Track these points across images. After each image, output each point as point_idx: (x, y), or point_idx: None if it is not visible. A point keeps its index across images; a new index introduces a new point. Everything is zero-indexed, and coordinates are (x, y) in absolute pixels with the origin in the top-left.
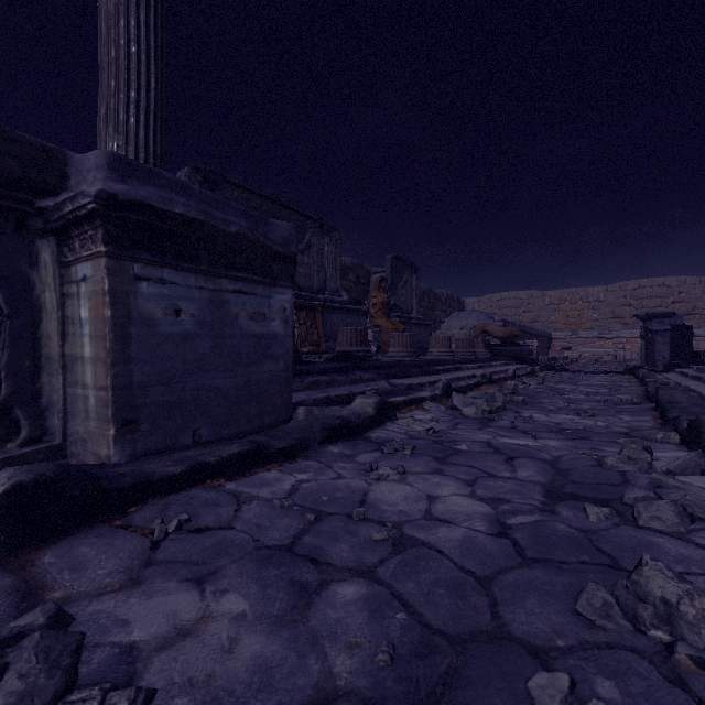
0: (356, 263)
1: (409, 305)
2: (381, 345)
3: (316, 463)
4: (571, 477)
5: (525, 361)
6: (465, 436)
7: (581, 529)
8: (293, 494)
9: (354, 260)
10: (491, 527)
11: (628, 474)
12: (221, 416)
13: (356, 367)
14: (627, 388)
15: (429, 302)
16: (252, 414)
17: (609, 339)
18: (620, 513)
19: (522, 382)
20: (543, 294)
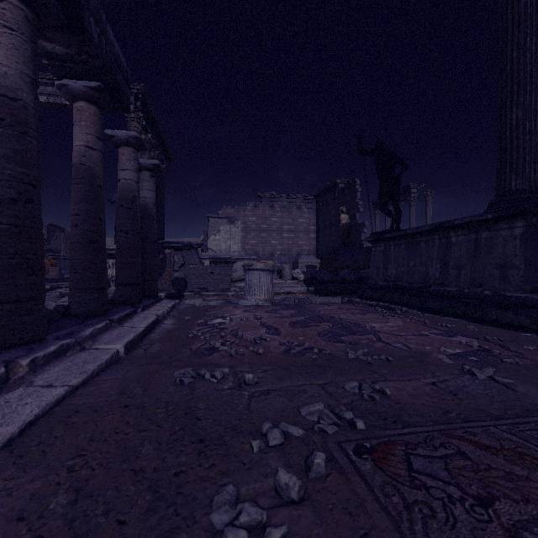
0: None
1: (59, 249)
2: None
3: None
4: None
5: None
6: None
7: None
8: None
9: None
10: None
11: None
12: None
13: None
14: None
15: None
16: None
17: None
18: None
19: None
20: None
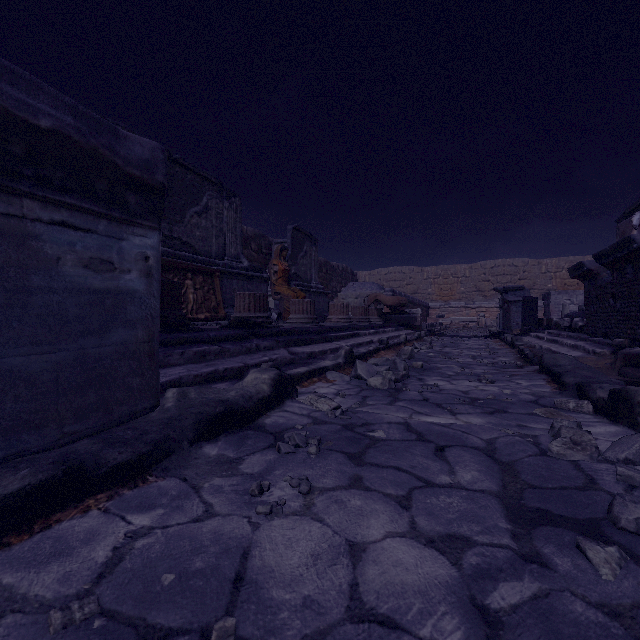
0: (258, 233)
1: (309, 275)
2: (282, 312)
3: (177, 482)
4: (522, 476)
5: (412, 327)
6: (378, 416)
7: (606, 607)
8: (108, 574)
9: (256, 230)
10: (470, 626)
11: (583, 466)
12: (24, 416)
13: (253, 334)
14: (502, 351)
15: (326, 273)
16: (89, 406)
17: (473, 309)
18: (630, 552)
19: (414, 347)
20: (422, 270)
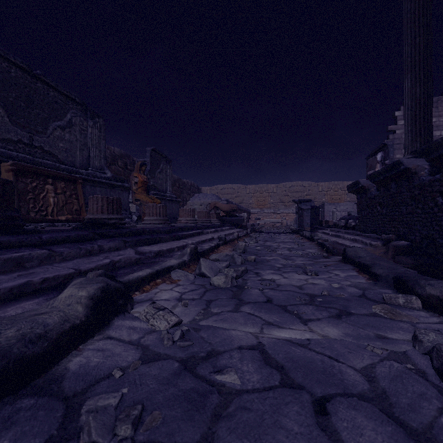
0: (124, 153)
1: (164, 187)
2: (141, 215)
3: None
4: None
5: (241, 227)
6: (225, 335)
7: None
8: None
9: (122, 151)
10: None
11: None
12: None
13: (101, 235)
14: (306, 243)
15: (179, 187)
16: None
17: (279, 214)
18: None
19: (245, 242)
20: (246, 187)
